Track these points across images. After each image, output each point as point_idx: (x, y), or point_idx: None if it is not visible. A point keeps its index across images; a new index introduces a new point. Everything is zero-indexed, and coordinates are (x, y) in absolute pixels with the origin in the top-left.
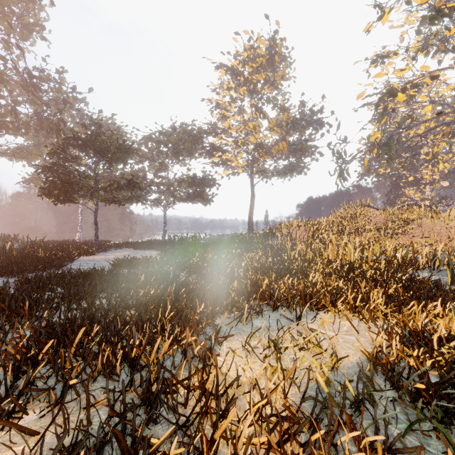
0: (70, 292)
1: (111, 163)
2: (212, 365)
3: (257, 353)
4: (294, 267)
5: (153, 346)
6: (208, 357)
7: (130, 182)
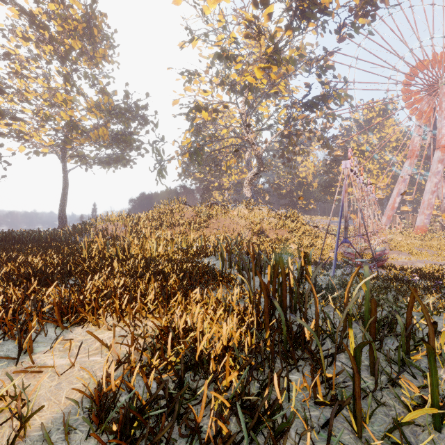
0: None
1: None
2: None
3: None
4: (84, 268)
5: None
6: None
7: None
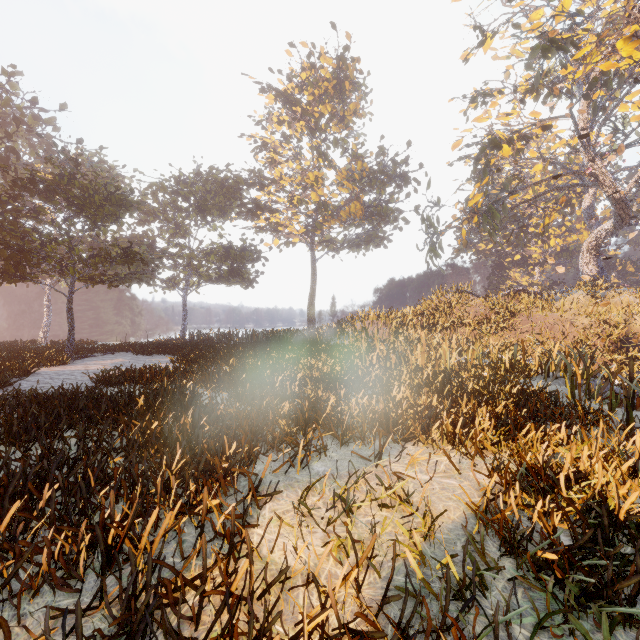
0: (12, 430)
1: (97, 221)
2: (245, 544)
3: (316, 517)
4: (371, 378)
5: (145, 523)
6: (240, 530)
7: (127, 251)
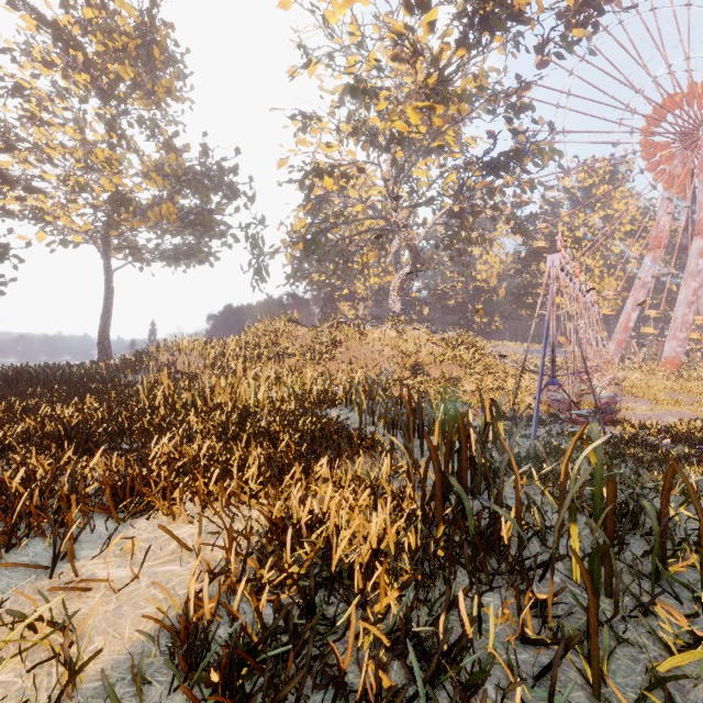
0: None
1: None
2: None
3: None
4: (144, 425)
5: None
6: None
7: None
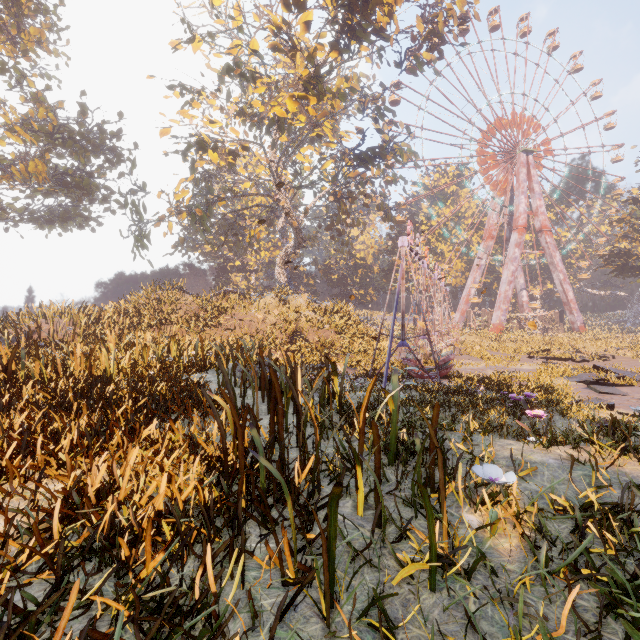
0: None
1: None
2: None
3: None
4: None
5: None
6: None
7: None
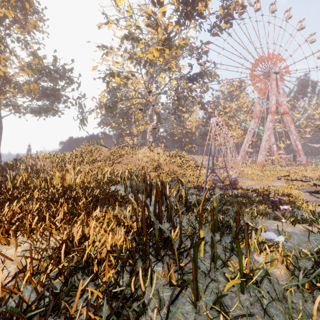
0: None
1: None
2: None
3: None
4: (7, 197)
5: None
6: None
7: None
